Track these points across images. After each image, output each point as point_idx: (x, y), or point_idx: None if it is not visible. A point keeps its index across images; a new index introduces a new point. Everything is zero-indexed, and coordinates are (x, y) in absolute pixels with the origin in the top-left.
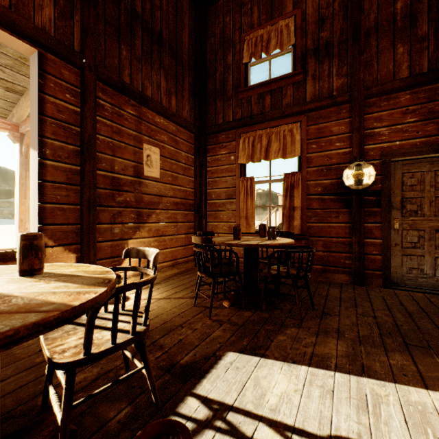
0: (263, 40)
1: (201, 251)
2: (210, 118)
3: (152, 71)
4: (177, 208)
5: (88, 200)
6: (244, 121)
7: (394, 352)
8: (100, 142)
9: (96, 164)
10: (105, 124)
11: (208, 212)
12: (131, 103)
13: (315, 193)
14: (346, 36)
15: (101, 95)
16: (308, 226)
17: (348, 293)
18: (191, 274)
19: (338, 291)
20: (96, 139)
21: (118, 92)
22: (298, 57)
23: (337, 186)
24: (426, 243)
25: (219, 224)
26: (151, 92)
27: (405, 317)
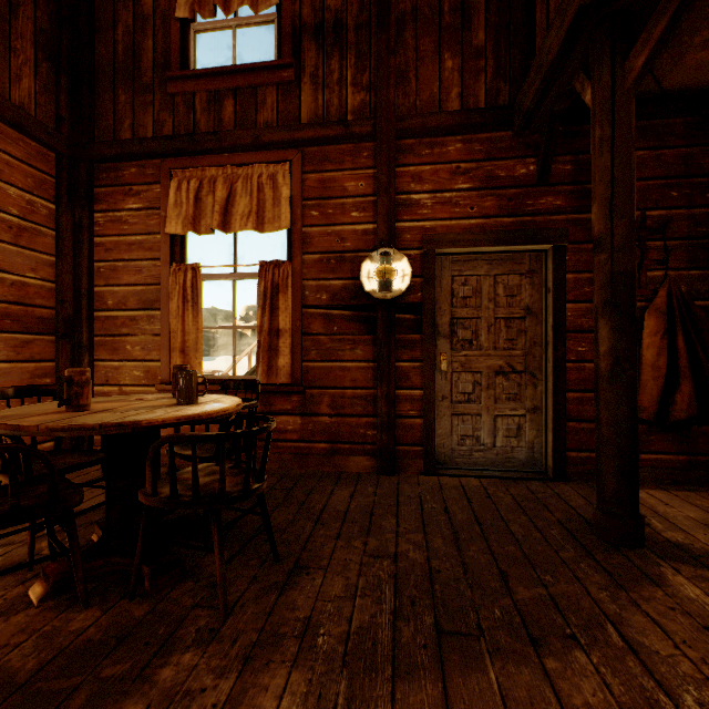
0: None
1: None
2: (103, 125)
3: None
4: None
5: None
6: (178, 142)
7: (412, 675)
8: None
9: None
10: None
11: (97, 339)
12: None
13: (318, 303)
14: (368, 17)
15: None
16: (304, 368)
17: (365, 496)
18: None
19: (348, 494)
20: None
21: None
22: (286, 33)
23: (355, 292)
24: (484, 393)
25: (123, 365)
26: None
27: (447, 546)
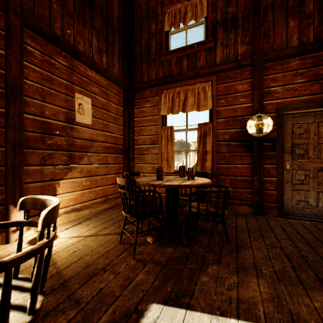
0: (181, 12)
1: (125, 192)
2: (137, 76)
3: (84, 29)
4: (108, 151)
5: (13, 142)
6: (165, 79)
7: (313, 290)
8: (28, 87)
9: (22, 107)
10: (34, 70)
11: (135, 156)
12: (62, 54)
13: (224, 139)
14: (248, 11)
15: (30, 41)
16: (218, 167)
17: (253, 223)
18: (119, 208)
19: (244, 221)
20: (22, 83)
21: (48, 42)
22: (209, 27)
23: (241, 134)
24: (311, 180)
25: (144, 165)
26: (83, 48)
27: (306, 247)
